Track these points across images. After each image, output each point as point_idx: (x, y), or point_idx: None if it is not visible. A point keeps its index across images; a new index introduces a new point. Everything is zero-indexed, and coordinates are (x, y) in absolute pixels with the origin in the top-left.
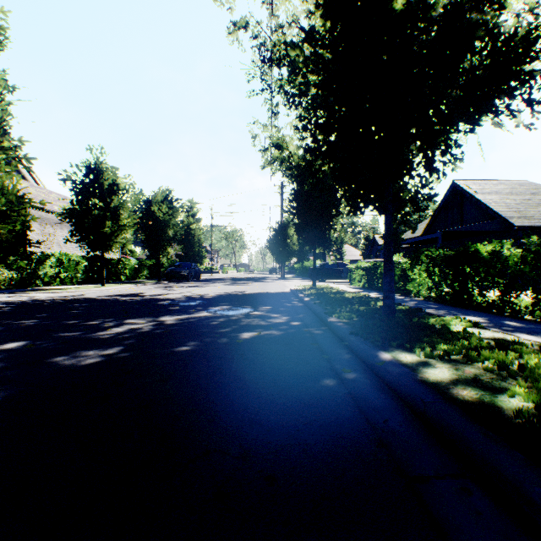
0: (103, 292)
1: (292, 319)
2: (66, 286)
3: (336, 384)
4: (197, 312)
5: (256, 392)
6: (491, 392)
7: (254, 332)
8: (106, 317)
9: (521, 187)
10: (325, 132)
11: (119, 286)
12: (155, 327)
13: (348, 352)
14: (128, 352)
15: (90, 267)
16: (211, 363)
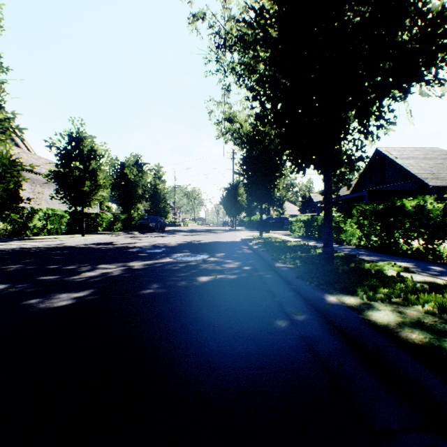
0: (82, 241)
1: (243, 265)
2: (52, 236)
3: (287, 325)
4: (161, 258)
5: (213, 334)
6: (439, 336)
7: (210, 276)
8: (82, 262)
9: (433, 153)
10: (273, 101)
11: (97, 236)
12: (124, 271)
13: (295, 295)
14: (97, 295)
15: (72, 220)
16: (172, 305)
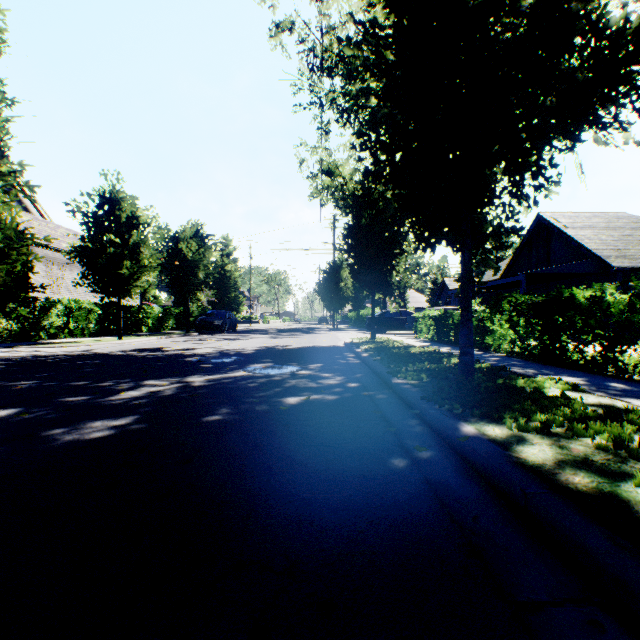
0: (120, 347)
1: (347, 380)
2: (76, 339)
3: (406, 465)
4: (232, 371)
5: (305, 477)
6: (611, 479)
7: (301, 396)
8: (121, 377)
9: (619, 220)
10: (389, 151)
11: (139, 339)
12: (180, 390)
13: (419, 423)
14: (144, 423)
15: (104, 316)
16: (248, 438)
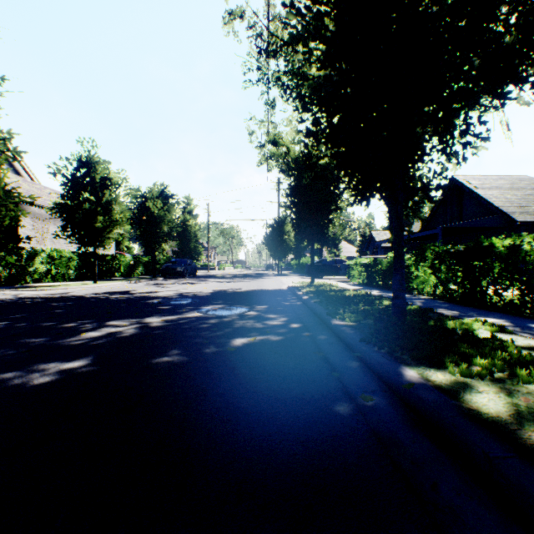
0: (93, 290)
1: (290, 321)
2: (57, 283)
3: (352, 414)
4: (187, 312)
5: (248, 430)
6: None
7: (248, 337)
8: (87, 318)
9: (521, 182)
10: (328, 112)
11: (112, 283)
12: (137, 331)
13: (360, 365)
14: (95, 365)
15: (83, 263)
16: (194, 382)
